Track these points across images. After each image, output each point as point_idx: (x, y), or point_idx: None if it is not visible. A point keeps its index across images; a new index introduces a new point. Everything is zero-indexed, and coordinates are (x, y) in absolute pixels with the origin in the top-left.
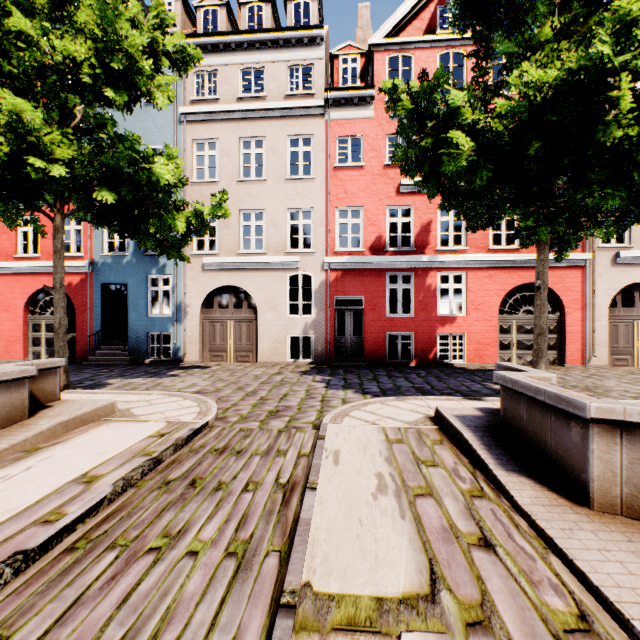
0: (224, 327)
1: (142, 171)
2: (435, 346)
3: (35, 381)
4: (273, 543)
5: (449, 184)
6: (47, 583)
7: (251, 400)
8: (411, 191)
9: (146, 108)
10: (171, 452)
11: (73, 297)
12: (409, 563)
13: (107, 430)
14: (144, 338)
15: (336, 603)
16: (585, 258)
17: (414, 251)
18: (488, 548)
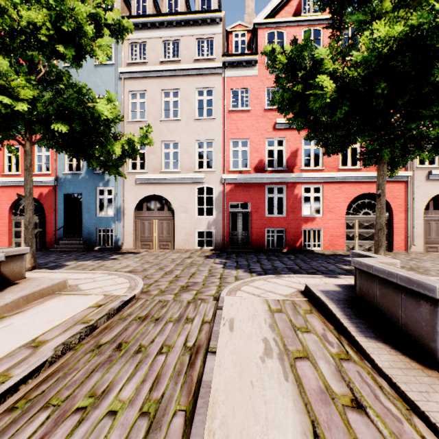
0: (151, 224)
1: (87, 109)
2: (300, 238)
3: (5, 264)
4: (180, 403)
5: (313, 119)
6: None
7: (168, 277)
8: (283, 127)
9: (95, 69)
10: (105, 320)
11: (43, 203)
12: (295, 425)
13: (58, 302)
14: (94, 232)
15: None
16: (407, 175)
17: (286, 170)
18: (360, 409)
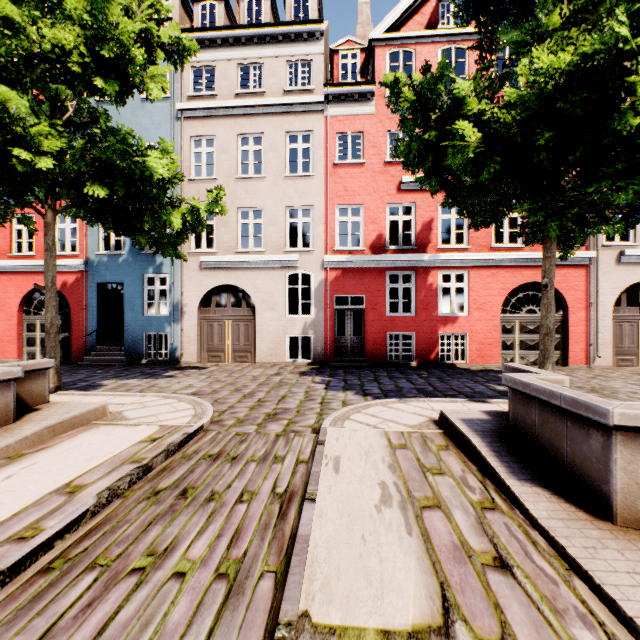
0: (222, 327)
1: (135, 165)
2: (437, 346)
3: (22, 383)
4: (268, 562)
5: (453, 179)
6: (15, 611)
7: (248, 402)
8: (412, 188)
9: (143, 104)
10: (162, 458)
11: (68, 296)
12: (418, 588)
13: (96, 435)
14: (140, 338)
15: (338, 638)
16: (589, 257)
17: (415, 250)
18: (504, 569)
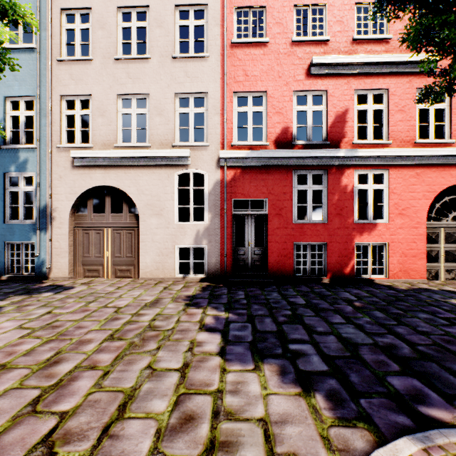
0: (100, 236)
1: None
2: (352, 258)
3: None
4: None
5: None
6: None
7: (8, 453)
8: (324, 72)
9: None
10: None
11: None
12: None
13: None
14: (0, 249)
15: None
16: None
17: (327, 145)
18: None
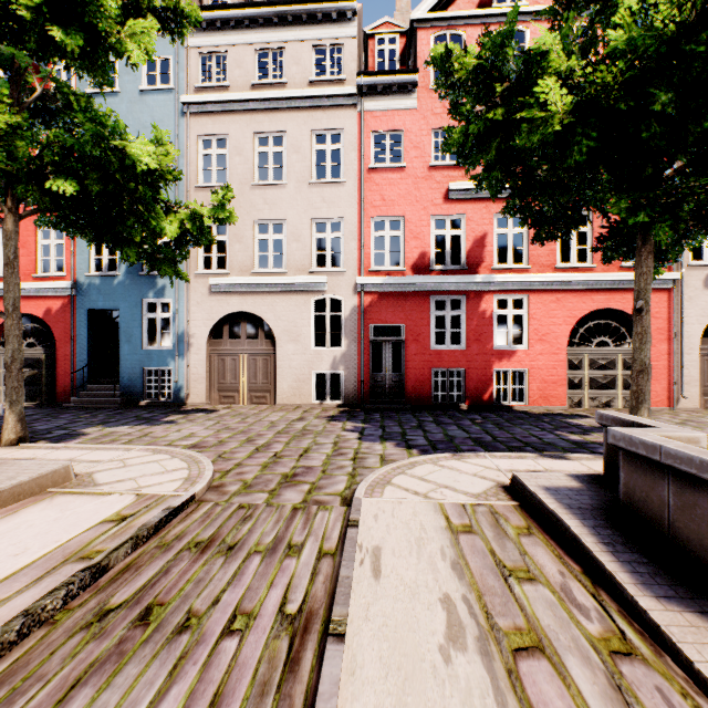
0: (236, 362)
1: (112, 152)
2: (491, 385)
3: None
4: None
5: (521, 174)
6: None
7: (261, 458)
8: (462, 197)
9: (141, 97)
10: (127, 550)
11: (53, 326)
12: None
13: (46, 510)
14: (139, 375)
15: None
16: (673, 278)
17: (465, 270)
18: None
